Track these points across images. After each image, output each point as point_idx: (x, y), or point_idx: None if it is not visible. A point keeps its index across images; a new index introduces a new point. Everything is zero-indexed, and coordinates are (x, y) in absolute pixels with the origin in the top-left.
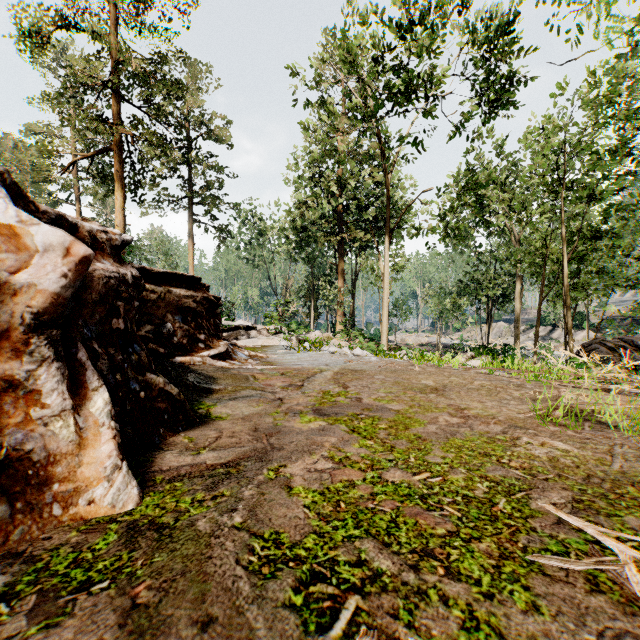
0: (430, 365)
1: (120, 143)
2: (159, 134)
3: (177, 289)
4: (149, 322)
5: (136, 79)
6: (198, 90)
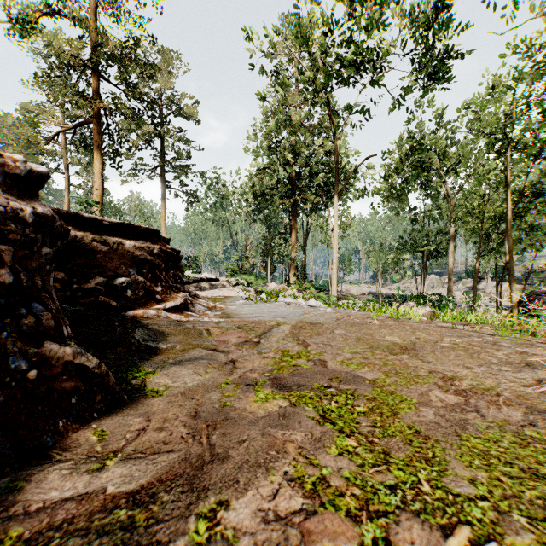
0: (387, 317)
1: (99, 116)
2: (133, 107)
3: (132, 241)
4: (100, 274)
5: (113, 60)
6: (169, 72)
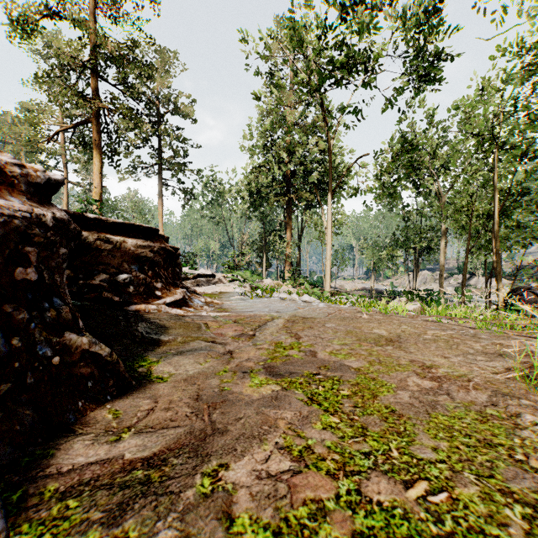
0: (377, 312)
1: (98, 116)
2: (131, 107)
3: (134, 239)
4: (104, 271)
5: (112, 61)
6: (166, 72)
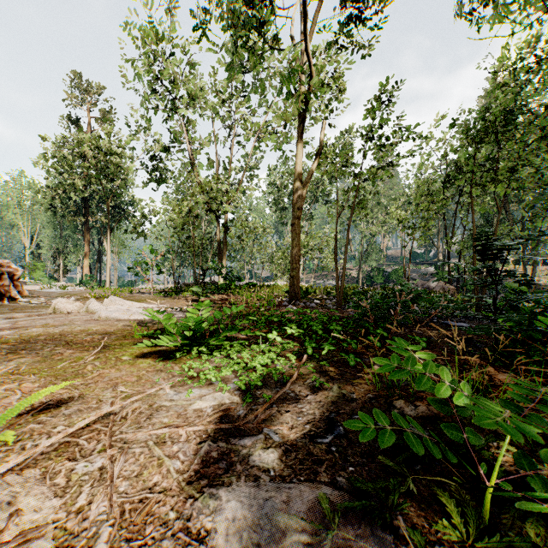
0: (102, 290)
1: None
2: None
3: None
4: None
5: None
6: None
